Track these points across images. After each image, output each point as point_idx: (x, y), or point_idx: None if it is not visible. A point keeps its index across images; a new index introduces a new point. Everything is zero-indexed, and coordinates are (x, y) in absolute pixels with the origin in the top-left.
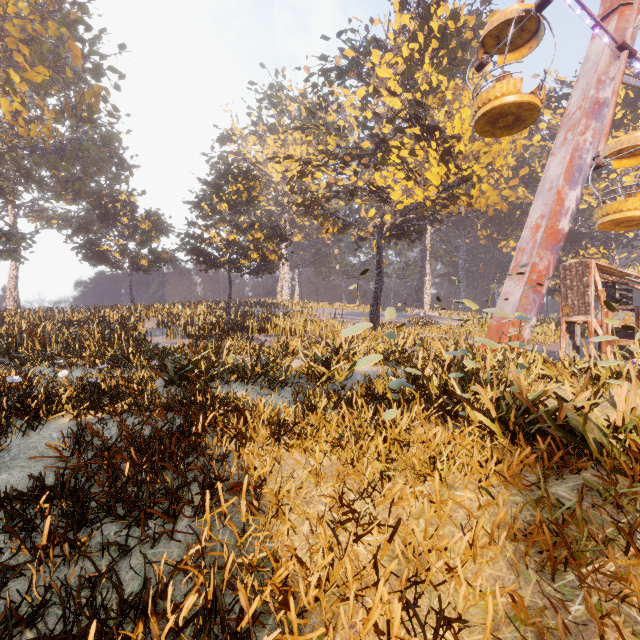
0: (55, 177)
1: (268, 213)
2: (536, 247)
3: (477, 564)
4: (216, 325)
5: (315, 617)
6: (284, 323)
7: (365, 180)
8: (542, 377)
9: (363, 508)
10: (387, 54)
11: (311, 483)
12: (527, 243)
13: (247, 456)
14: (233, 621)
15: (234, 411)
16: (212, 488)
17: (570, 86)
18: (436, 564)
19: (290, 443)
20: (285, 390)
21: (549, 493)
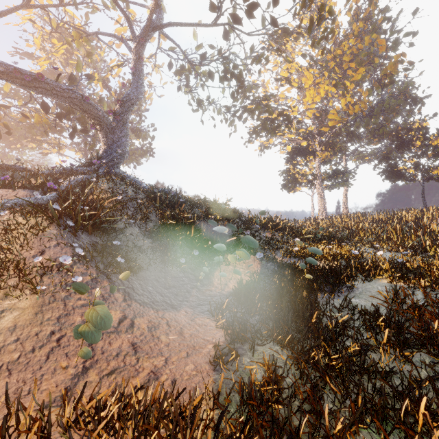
0: (367, 130)
1: None
2: None
3: None
4: None
5: None
6: None
7: None
8: None
9: None
10: None
11: None
12: None
13: None
14: None
15: None
16: None
17: None
18: None
19: None
20: None
21: None
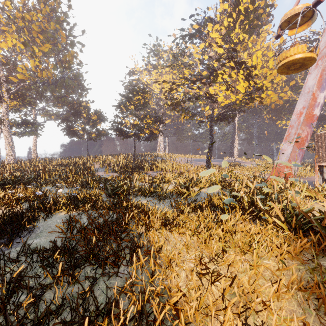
0: (53, 95)
1: (152, 109)
2: (300, 124)
3: (279, 302)
4: (128, 166)
5: (192, 323)
6: (162, 165)
7: (204, 91)
8: (305, 196)
9: (213, 266)
10: (216, 25)
11: (184, 251)
12: (294, 122)
13: (151, 236)
14: (150, 321)
15: (142, 212)
16: (135, 251)
17: (318, 34)
18: (257, 300)
19: (172, 230)
20: (165, 201)
21: (321, 265)
